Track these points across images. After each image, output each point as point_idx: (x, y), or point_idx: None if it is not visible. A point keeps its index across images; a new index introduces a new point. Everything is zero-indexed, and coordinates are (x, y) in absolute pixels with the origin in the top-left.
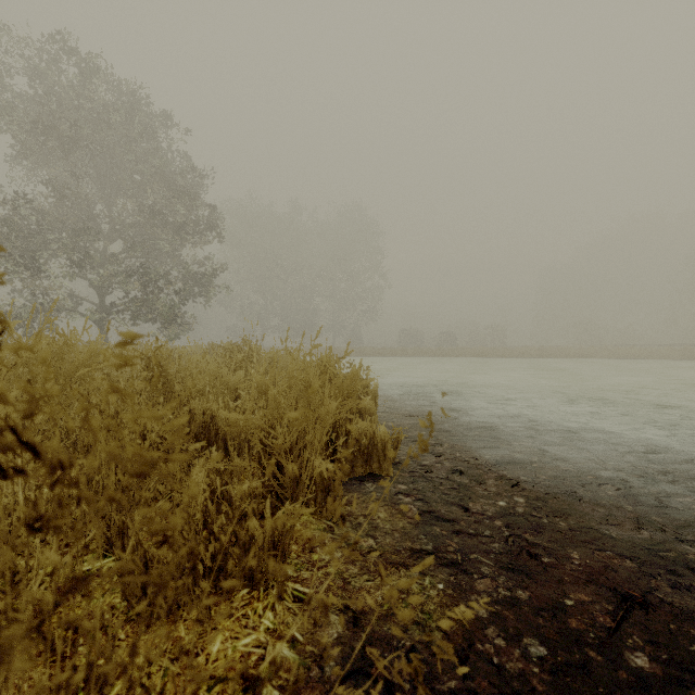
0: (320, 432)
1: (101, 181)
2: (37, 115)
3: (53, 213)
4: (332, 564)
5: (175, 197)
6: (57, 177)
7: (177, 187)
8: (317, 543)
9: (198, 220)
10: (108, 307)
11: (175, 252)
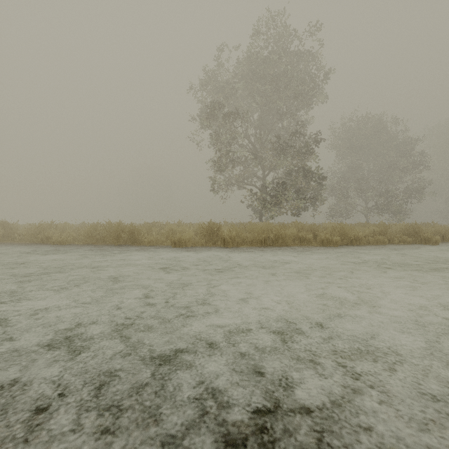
0: (437, 233)
1: (365, 156)
2: (348, 145)
3: (347, 173)
4: (427, 230)
5: (401, 156)
6: (352, 162)
7: (402, 150)
8: (426, 230)
9: (413, 163)
10: (370, 208)
11: (400, 178)
